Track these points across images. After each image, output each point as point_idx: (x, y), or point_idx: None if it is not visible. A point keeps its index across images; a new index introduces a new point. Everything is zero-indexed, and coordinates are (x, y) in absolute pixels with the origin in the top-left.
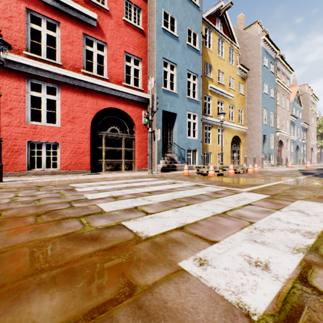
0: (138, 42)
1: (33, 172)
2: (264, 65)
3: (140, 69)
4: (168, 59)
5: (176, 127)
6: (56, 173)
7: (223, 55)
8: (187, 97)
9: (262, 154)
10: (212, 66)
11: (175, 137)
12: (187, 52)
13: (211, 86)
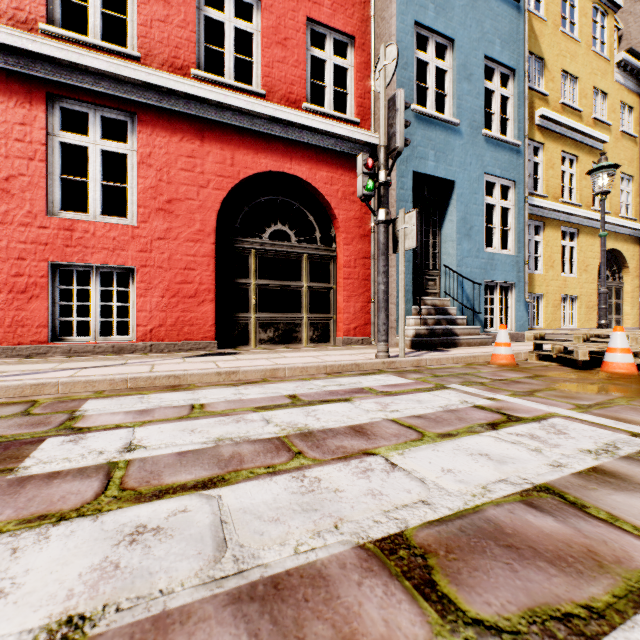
0: None
1: (63, 346)
2: None
3: (349, 68)
4: (429, 26)
5: (452, 222)
6: (124, 349)
7: (577, 29)
8: (485, 133)
9: None
10: (544, 60)
11: (450, 248)
12: (484, 4)
13: (543, 114)
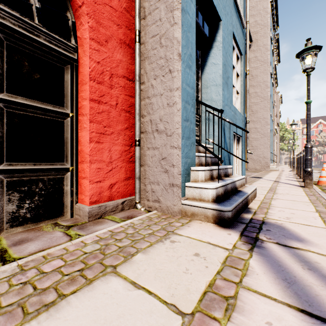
0: None
1: None
2: (271, 38)
3: None
4: None
5: (217, 65)
6: None
7: None
8: None
9: (270, 154)
10: None
11: (214, 93)
12: None
13: None
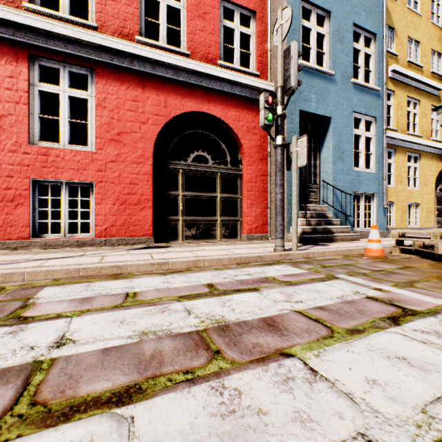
0: None
1: (41, 241)
2: None
3: (251, 35)
4: (312, 2)
5: (329, 148)
6: (86, 243)
7: (419, 6)
8: (353, 81)
9: None
10: (395, 29)
11: (327, 168)
12: None
13: (394, 69)
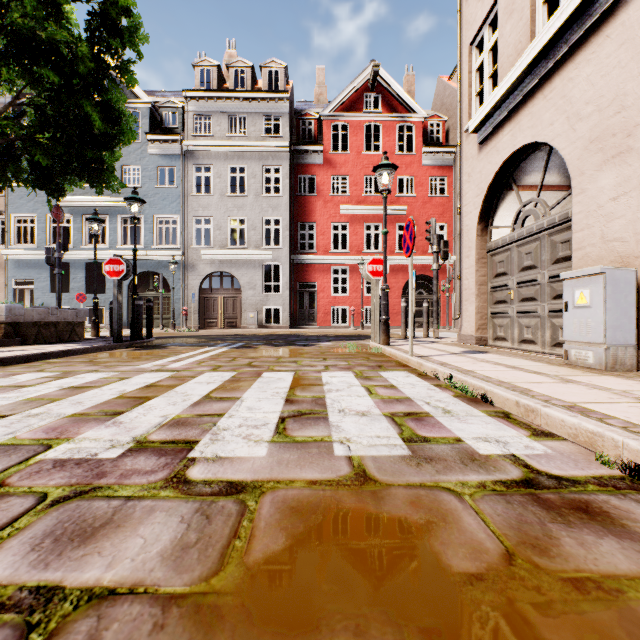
0: (443, 209)
1: (367, 326)
2: None
3: (445, 234)
4: None
5: None
6: None
7: None
8: None
9: None
10: None
11: None
12: None
13: None
